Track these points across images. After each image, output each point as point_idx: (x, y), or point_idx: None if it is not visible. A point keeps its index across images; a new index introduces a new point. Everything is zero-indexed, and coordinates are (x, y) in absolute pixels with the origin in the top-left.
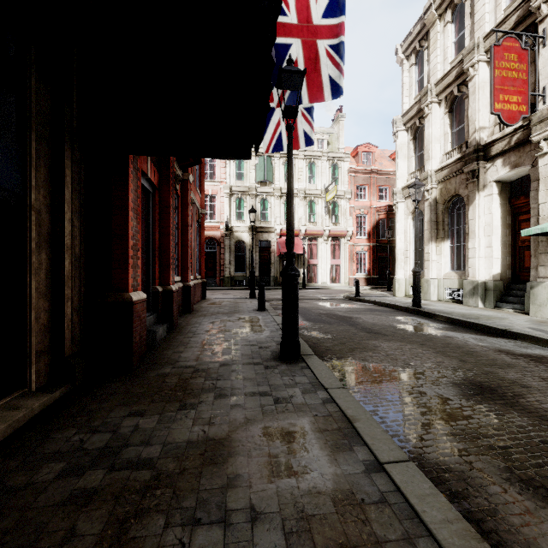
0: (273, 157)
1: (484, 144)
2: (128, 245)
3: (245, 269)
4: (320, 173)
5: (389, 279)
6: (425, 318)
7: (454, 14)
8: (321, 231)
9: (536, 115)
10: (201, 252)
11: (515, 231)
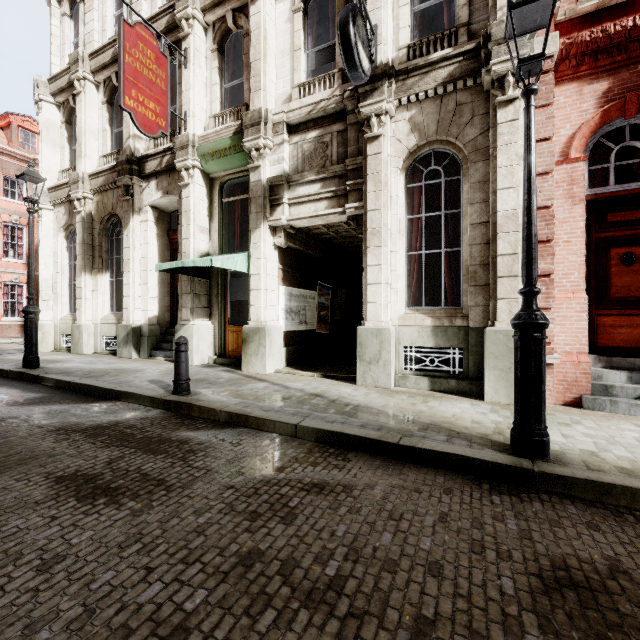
0: None
1: (138, 156)
2: None
3: None
4: None
5: None
6: (26, 385)
7: None
8: None
9: (179, 139)
10: None
11: None
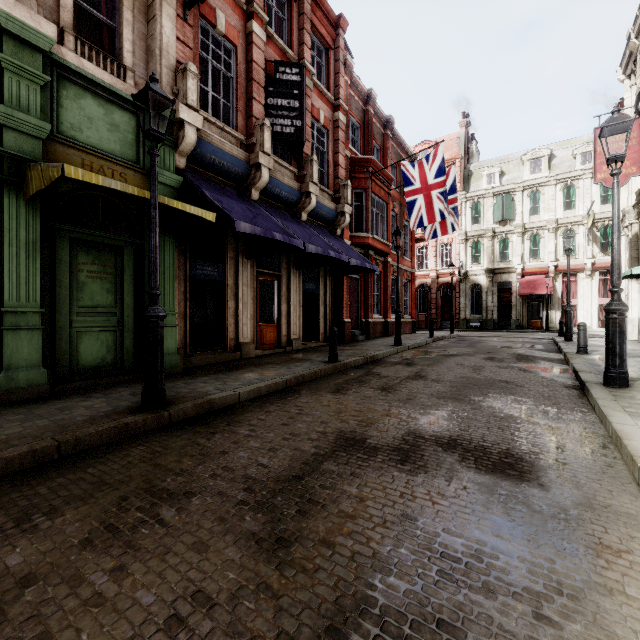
0: (515, 192)
1: None
2: (344, 303)
3: (481, 312)
4: (581, 195)
5: None
6: (550, 346)
7: None
8: (580, 265)
9: None
10: (412, 300)
11: None
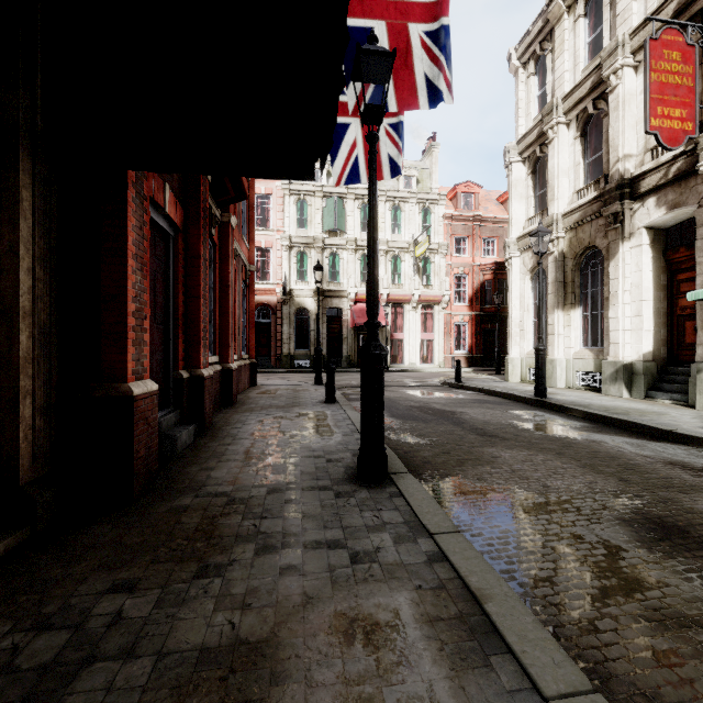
0: (346, 198)
1: (630, 177)
2: (127, 310)
3: (309, 345)
4: (407, 220)
5: (498, 359)
6: (555, 412)
7: (588, 5)
8: (409, 296)
9: None
10: (249, 322)
11: (673, 295)
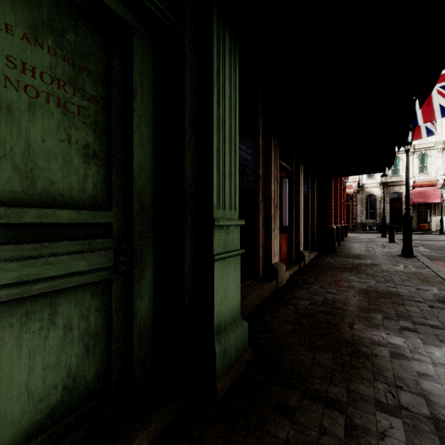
0: None
1: None
2: (332, 208)
3: (375, 217)
4: None
5: None
6: None
7: None
8: None
9: None
10: (343, 206)
11: None
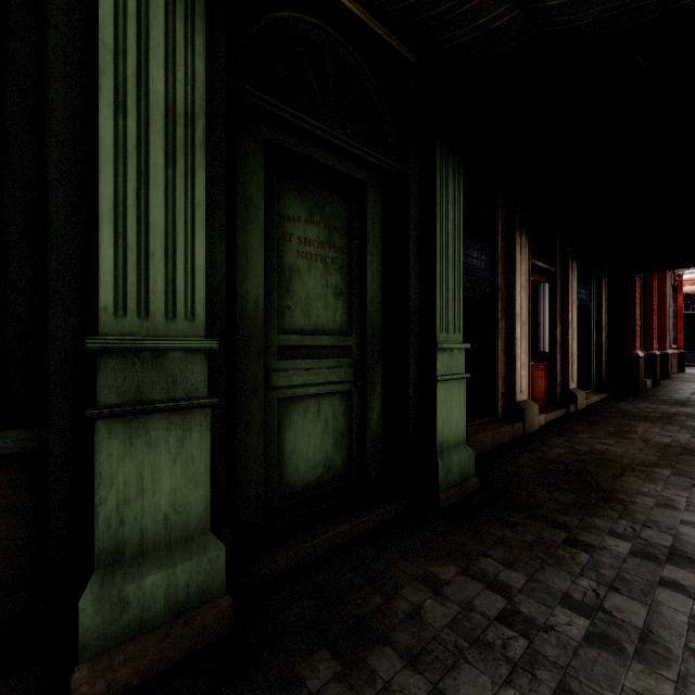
0: None
1: None
2: (635, 324)
3: None
4: None
5: None
6: None
7: None
8: None
9: None
10: (676, 318)
11: None
